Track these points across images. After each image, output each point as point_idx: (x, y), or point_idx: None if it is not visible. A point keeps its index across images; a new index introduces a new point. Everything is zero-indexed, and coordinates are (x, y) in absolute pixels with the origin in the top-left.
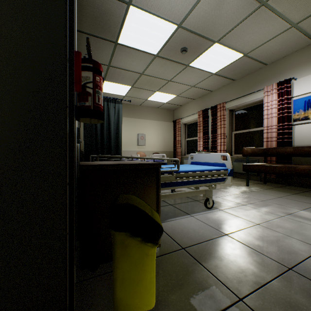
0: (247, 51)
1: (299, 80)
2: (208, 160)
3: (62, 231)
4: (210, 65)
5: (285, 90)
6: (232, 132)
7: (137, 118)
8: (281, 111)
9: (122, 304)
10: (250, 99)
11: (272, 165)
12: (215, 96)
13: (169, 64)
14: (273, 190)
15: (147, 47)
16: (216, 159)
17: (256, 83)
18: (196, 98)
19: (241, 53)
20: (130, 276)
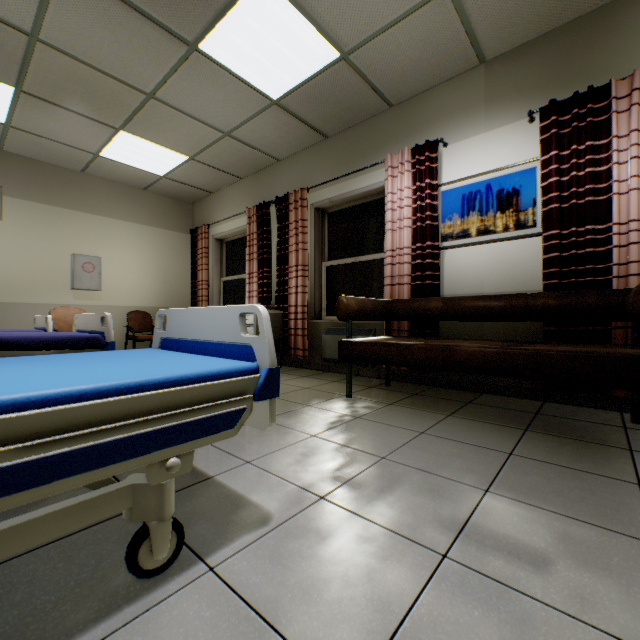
0: (348, 42)
1: (452, 148)
2: (204, 332)
3: None
4: (261, 68)
5: (428, 165)
6: (323, 264)
7: (74, 210)
8: (419, 213)
9: None
10: (358, 185)
11: (403, 343)
12: (286, 174)
13: (127, 20)
14: (406, 405)
15: None
16: (227, 330)
17: (371, 149)
18: (243, 176)
19: (335, 45)
20: None
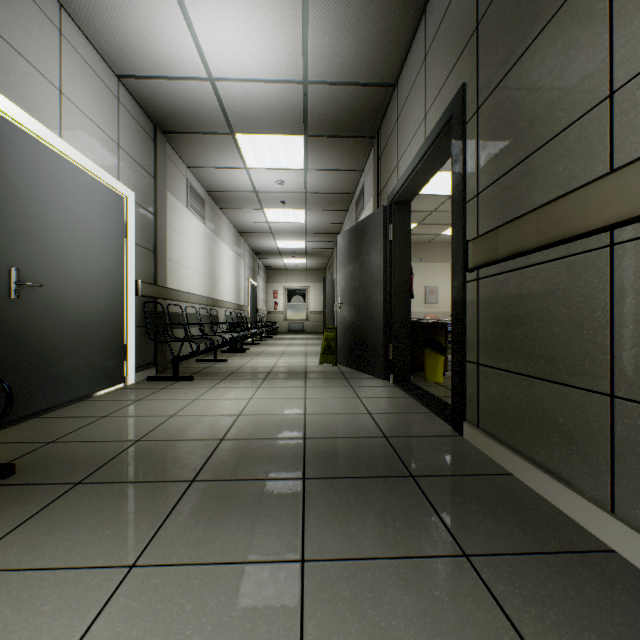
0: None
1: None
2: None
3: (409, 342)
4: None
5: None
6: None
7: (424, 262)
8: None
9: (428, 378)
10: None
11: None
12: None
13: None
14: None
15: (440, 192)
16: None
17: None
18: None
19: None
20: (431, 367)
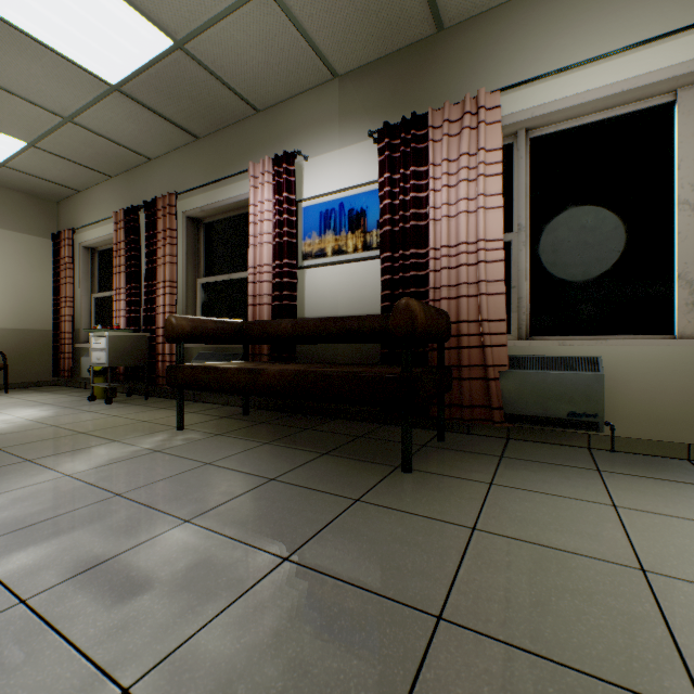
0: (177, 29)
1: (312, 163)
2: None
3: None
4: (80, 43)
5: (286, 178)
6: (198, 281)
7: None
8: (278, 229)
9: None
10: (229, 194)
11: (222, 366)
12: (159, 176)
13: None
14: (234, 435)
15: None
16: None
17: (240, 155)
18: (113, 174)
19: (163, 30)
20: None
